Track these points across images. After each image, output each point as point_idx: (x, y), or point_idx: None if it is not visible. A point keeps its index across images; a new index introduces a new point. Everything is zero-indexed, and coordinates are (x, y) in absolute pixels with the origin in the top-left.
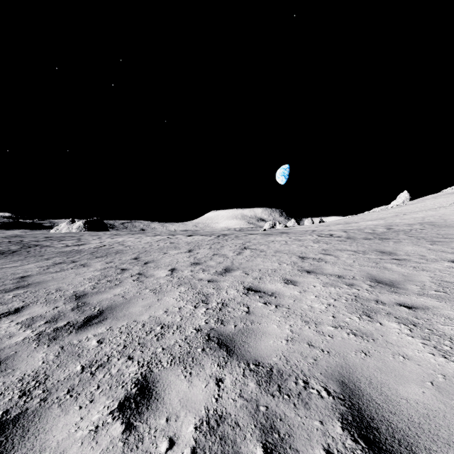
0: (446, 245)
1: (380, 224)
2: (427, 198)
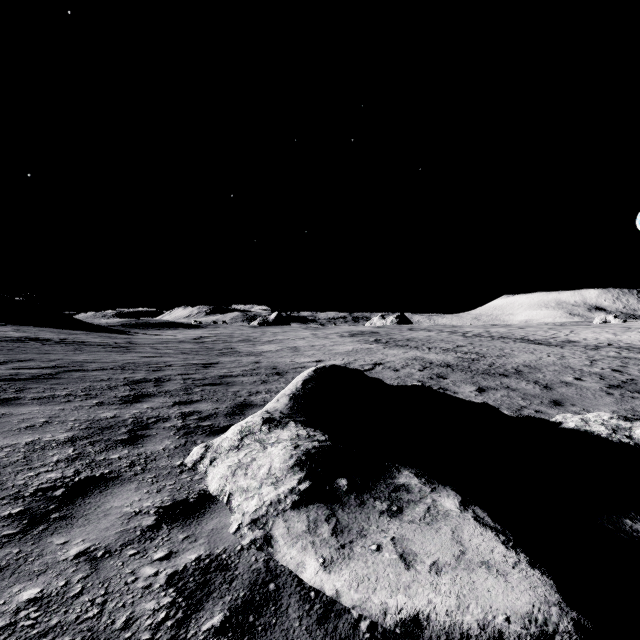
0: None
1: None
2: None
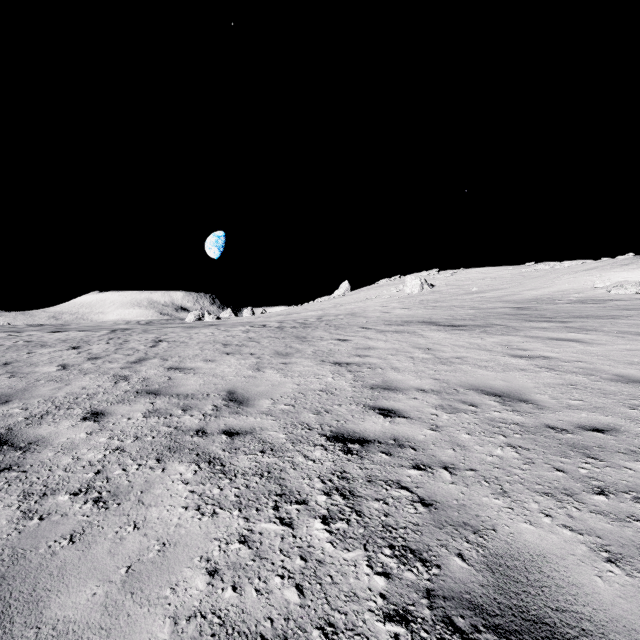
0: (343, 330)
1: (317, 315)
2: (363, 289)
